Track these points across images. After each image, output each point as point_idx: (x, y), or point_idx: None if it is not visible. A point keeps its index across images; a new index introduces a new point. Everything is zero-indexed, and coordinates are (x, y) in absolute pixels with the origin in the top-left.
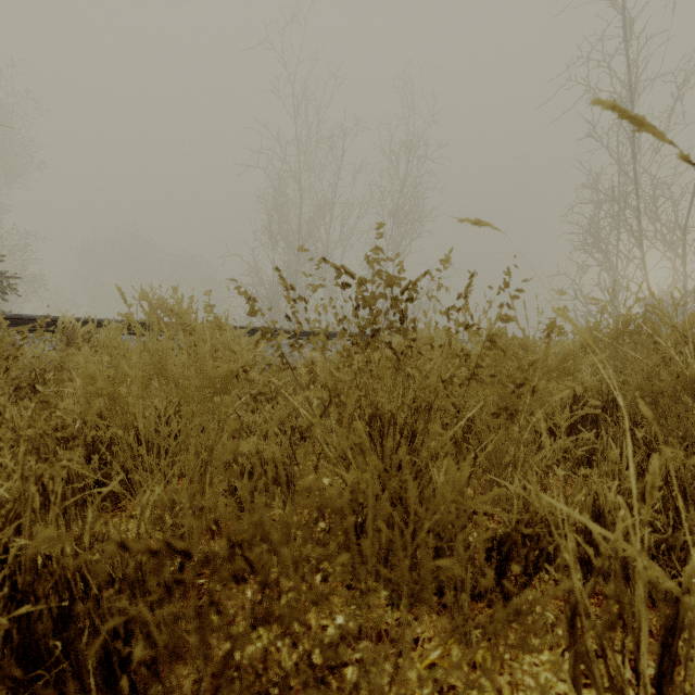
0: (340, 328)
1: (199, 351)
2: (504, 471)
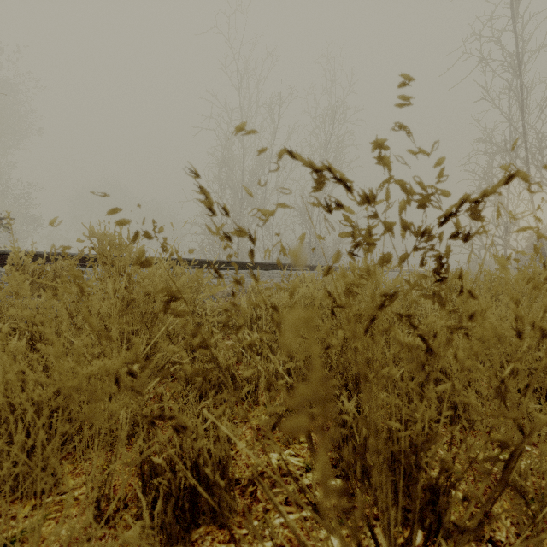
0: (275, 259)
1: (48, 332)
2: (540, 487)
